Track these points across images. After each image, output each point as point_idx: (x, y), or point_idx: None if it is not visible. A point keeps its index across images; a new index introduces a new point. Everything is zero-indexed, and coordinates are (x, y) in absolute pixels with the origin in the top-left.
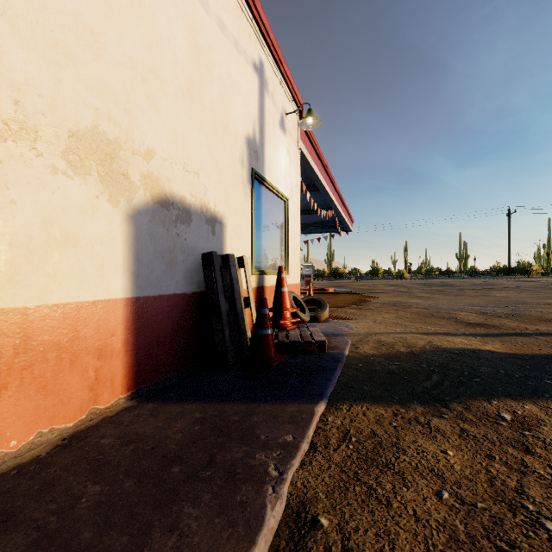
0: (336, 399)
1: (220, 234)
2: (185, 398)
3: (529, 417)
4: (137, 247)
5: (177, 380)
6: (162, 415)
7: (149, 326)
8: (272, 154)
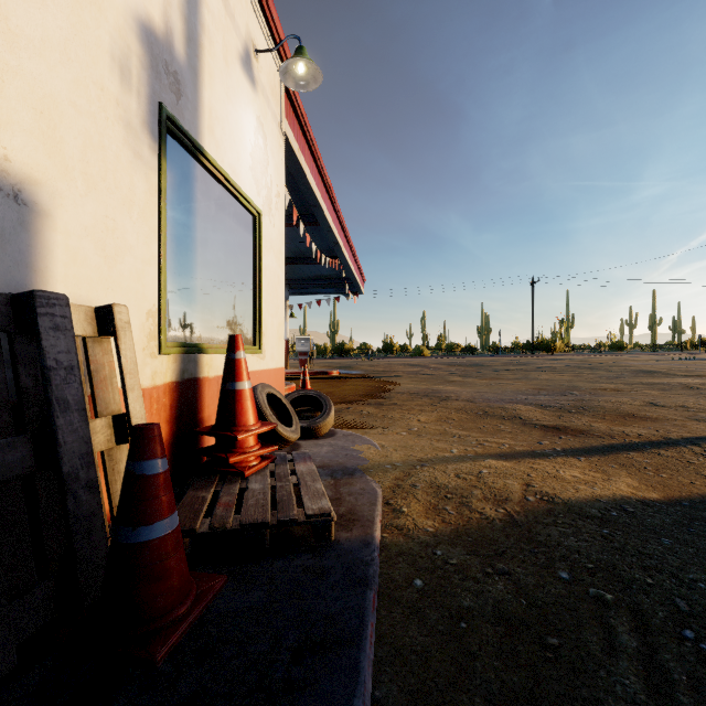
0: None
1: (14, 230)
2: None
3: None
4: None
5: None
6: None
7: None
8: (223, 109)
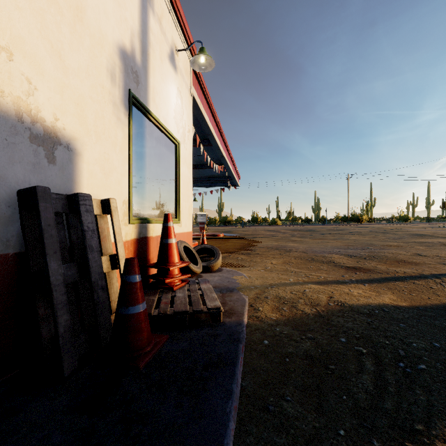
0: None
1: (67, 163)
2: None
3: None
4: None
5: None
6: None
7: None
8: (160, 87)
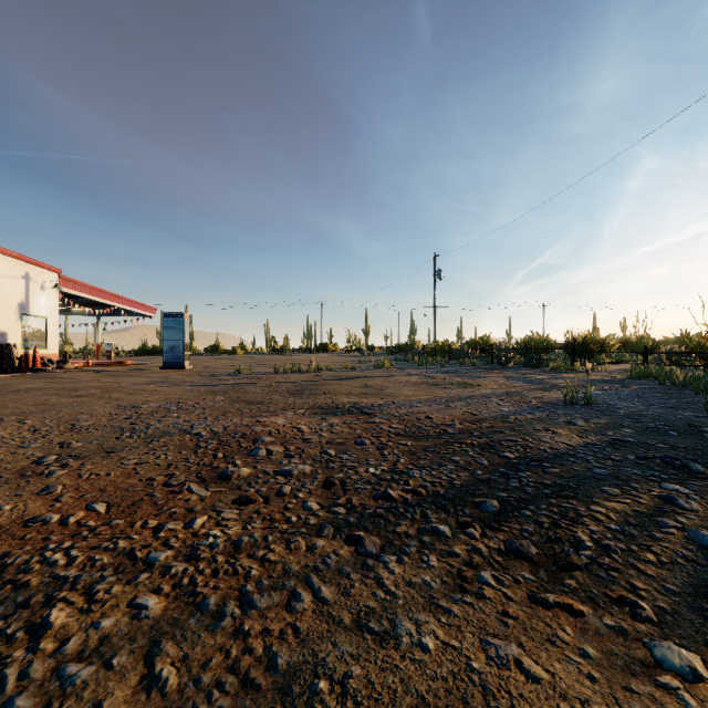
0: (36, 373)
1: (6, 337)
2: None
3: (73, 372)
4: None
5: None
6: None
7: None
8: (35, 303)
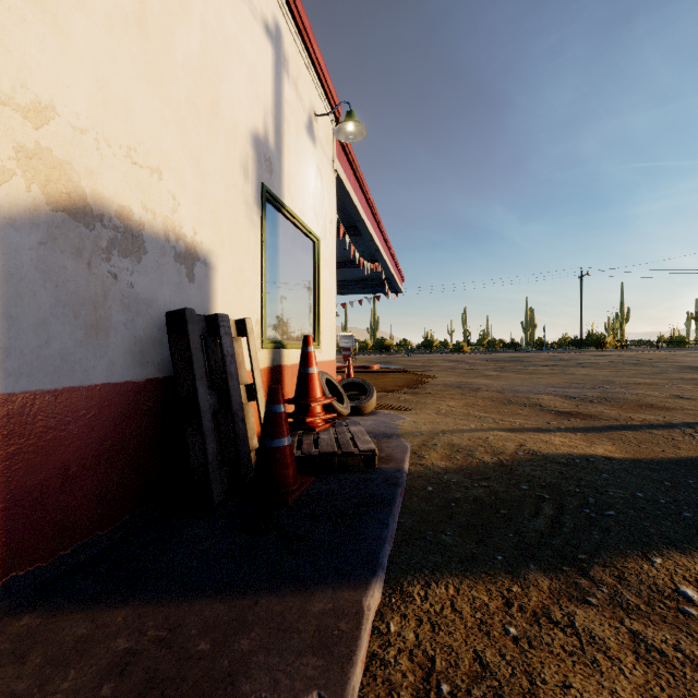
0: (400, 571)
1: (204, 280)
2: (108, 591)
3: None
4: (6, 292)
5: (108, 545)
6: (39, 651)
7: (40, 449)
8: (296, 170)
